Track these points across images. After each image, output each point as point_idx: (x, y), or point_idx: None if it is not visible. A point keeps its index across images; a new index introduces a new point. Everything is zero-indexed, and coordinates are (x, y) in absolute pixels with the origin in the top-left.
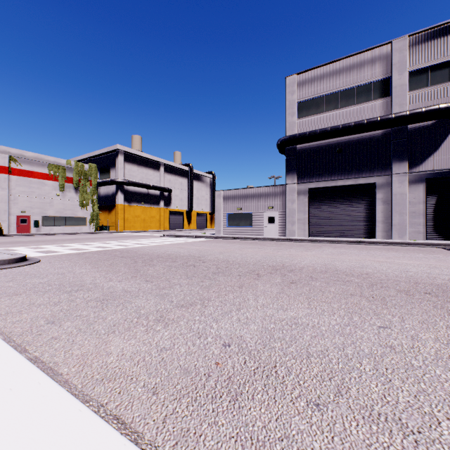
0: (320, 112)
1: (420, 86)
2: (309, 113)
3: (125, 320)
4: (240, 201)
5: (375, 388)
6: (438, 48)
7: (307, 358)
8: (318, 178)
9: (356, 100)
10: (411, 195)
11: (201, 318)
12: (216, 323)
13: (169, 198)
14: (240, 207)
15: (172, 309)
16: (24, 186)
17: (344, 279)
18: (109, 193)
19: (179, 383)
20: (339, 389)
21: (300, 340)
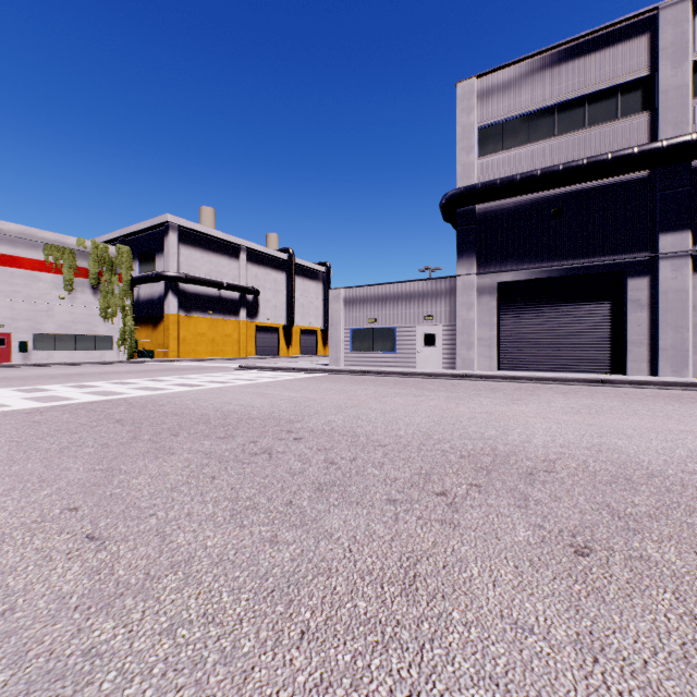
0: (520, 145)
1: None
2: (500, 147)
3: None
4: (373, 307)
5: None
6: None
7: None
8: (517, 263)
9: (589, 119)
10: None
11: None
12: None
13: (254, 305)
14: (373, 317)
15: None
16: (1, 282)
17: None
18: (154, 295)
19: None
20: None
21: None
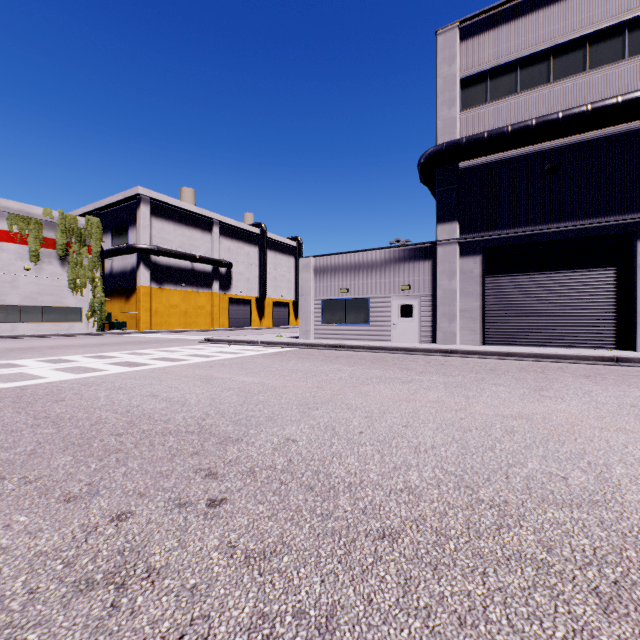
0: (508, 95)
1: None
2: (485, 99)
3: None
4: (345, 276)
5: None
6: None
7: None
8: (505, 226)
9: (590, 62)
10: None
11: None
12: None
13: (227, 278)
14: (345, 287)
15: None
16: None
17: None
18: (126, 267)
19: None
20: None
21: None
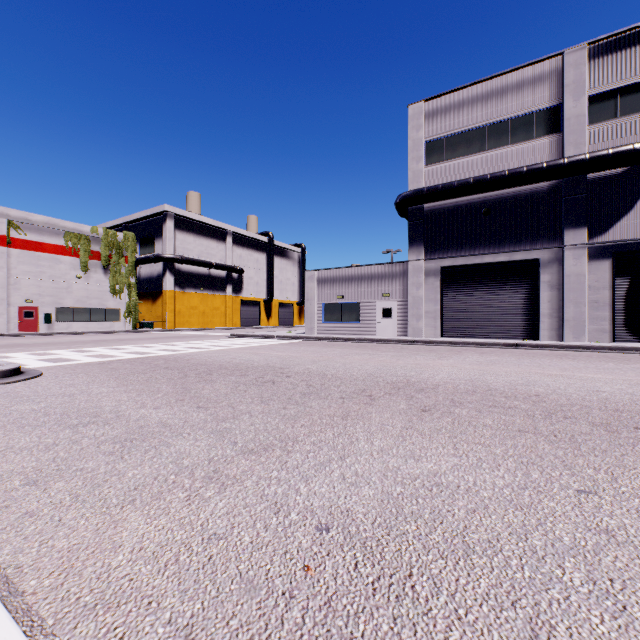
0: (458, 156)
1: (605, 118)
2: (443, 158)
3: (155, 479)
4: (341, 285)
5: (601, 626)
6: (632, 61)
7: (466, 556)
8: (456, 252)
9: (511, 138)
10: (592, 277)
11: (281, 474)
12: (306, 483)
13: (239, 282)
14: (341, 294)
15: (234, 458)
16: (30, 264)
17: (505, 404)
18: (153, 274)
19: (236, 614)
20: (534, 630)
21: (449, 518)
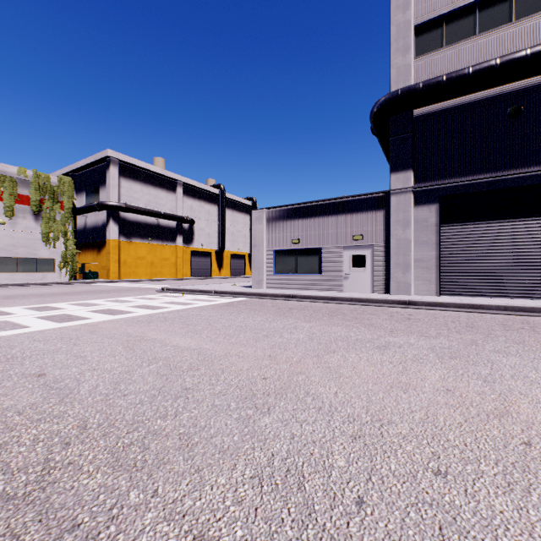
0: (466, 38)
1: None
2: (441, 44)
3: None
4: (297, 227)
5: None
6: None
7: None
8: (463, 174)
9: None
10: None
11: None
12: None
13: (190, 232)
14: (297, 237)
15: None
16: None
17: None
18: (98, 223)
19: None
20: None
21: None
